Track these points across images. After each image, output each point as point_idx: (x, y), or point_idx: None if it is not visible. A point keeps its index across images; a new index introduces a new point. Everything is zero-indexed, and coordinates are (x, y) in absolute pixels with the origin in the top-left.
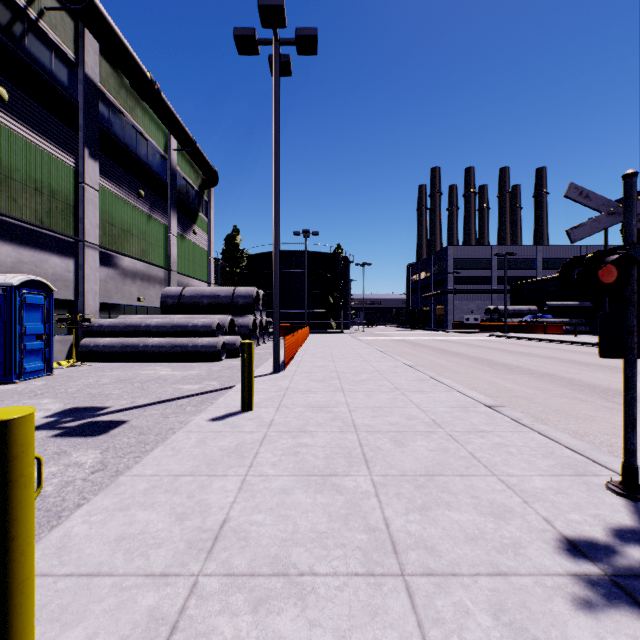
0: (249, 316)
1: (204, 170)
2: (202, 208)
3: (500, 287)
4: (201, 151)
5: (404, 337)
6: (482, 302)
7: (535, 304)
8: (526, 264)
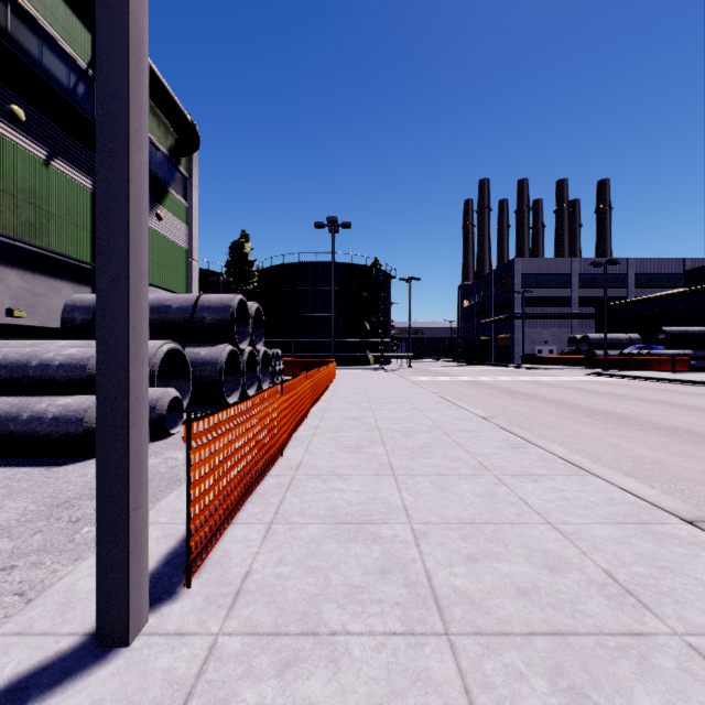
0: (222, 344)
1: (170, 116)
2: (177, 184)
3: (581, 311)
4: (159, 77)
5: (473, 376)
6: (558, 330)
7: (634, 331)
8: (614, 281)
